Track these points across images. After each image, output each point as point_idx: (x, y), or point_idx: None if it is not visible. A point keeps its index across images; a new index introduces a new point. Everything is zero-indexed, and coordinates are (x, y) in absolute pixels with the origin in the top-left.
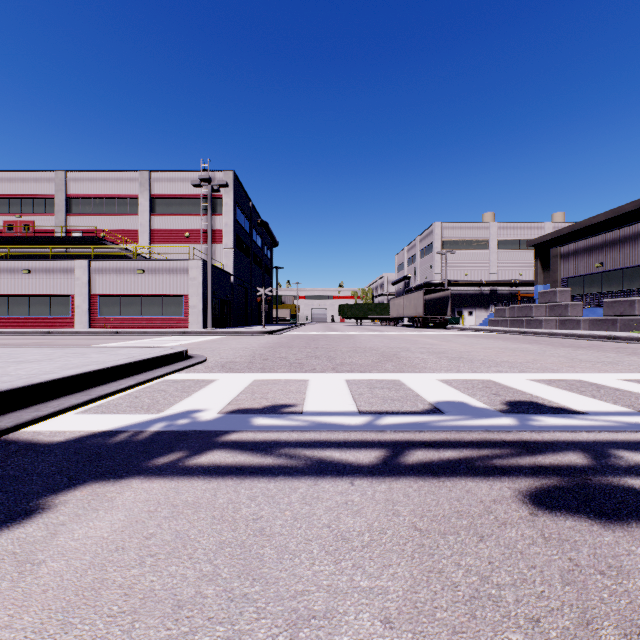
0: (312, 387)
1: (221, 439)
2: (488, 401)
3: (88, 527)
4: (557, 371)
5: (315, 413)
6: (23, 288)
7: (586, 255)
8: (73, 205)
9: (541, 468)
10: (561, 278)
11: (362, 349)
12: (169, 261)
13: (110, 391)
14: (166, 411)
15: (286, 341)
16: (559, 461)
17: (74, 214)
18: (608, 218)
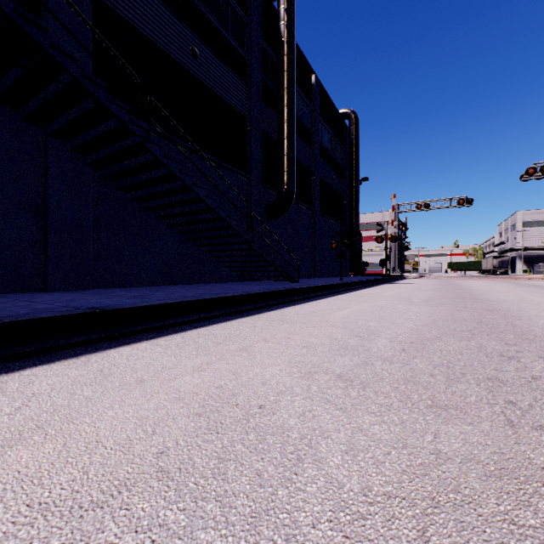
0: None
1: None
2: None
3: None
4: None
5: None
6: None
7: None
8: None
9: None
10: None
11: None
12: (376, 252)
13: None
14: None
15: None
16: None
17: None
18: None
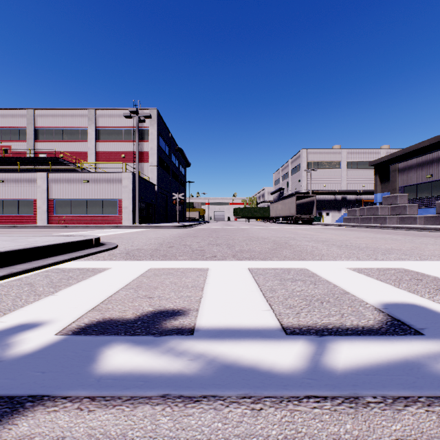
0: (212, 279)
1: None
2: None
3: None
4: None
5: (214, 332)
6: None
7: (419, 169)
8: (40, 134)
9: None
10: (398, 187)
11: (255, 238)
12: (107, 173)
13: None
14: None
15: (193, 232)
16: None
17: (40, 141)
18: (431, 143)
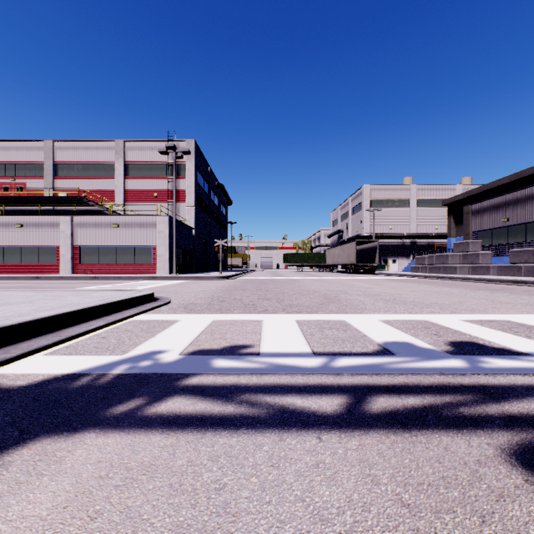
0: (266, 327)
1: (182, 383)
2: (432, 342)
3: (26, 501)
4: (484, 312)
5: (272, 354)
6: (16, 240)
7: (494, 212)
8: (59, 170)
9: (512, 418)
10: (472, 231)
11: (306, 292)
12: (140, 217)
13: (80, 332)
14: (130, 352)
15: (240, 285)
16: (527, 409)
17: (60, 177)
18: (511, 181)
